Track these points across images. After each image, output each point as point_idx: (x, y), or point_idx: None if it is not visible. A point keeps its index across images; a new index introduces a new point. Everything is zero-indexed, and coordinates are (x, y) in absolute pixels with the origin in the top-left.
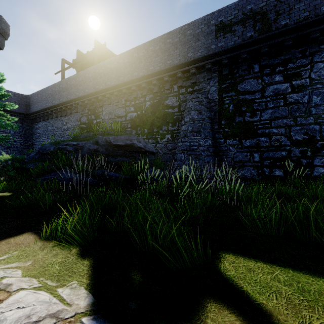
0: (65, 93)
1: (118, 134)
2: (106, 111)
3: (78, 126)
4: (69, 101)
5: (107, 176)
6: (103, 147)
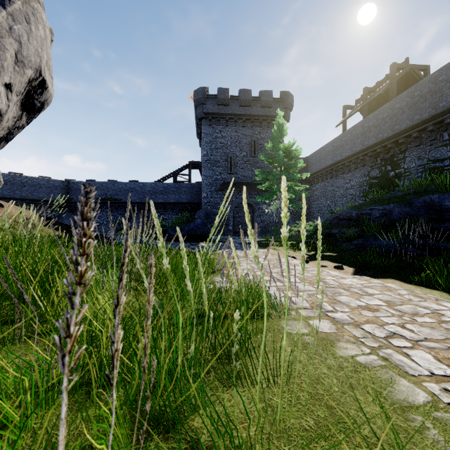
0: (348, 146)
1: (444, 191)
2: (411, 156)
3: (365, 183)
4: (354, 154)
5: (430, 246)
6: (419, 209)
